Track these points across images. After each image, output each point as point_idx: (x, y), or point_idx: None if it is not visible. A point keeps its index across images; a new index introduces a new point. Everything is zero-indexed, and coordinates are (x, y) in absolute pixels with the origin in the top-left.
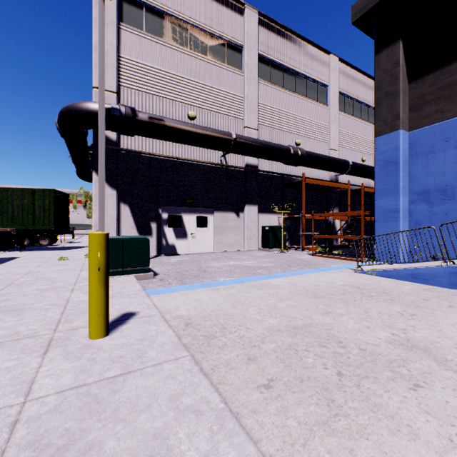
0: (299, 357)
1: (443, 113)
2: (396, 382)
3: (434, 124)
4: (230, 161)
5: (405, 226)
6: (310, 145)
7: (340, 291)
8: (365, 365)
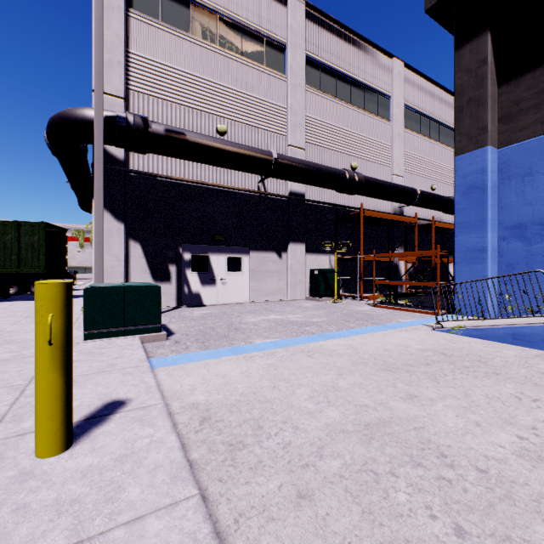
0: (383, 490)
1: None
2: None
3: (532, 139)
4: (271, 188)
5: (494, 270)
6: (369, 169)
7: (422, 360)
8: (498, 509)
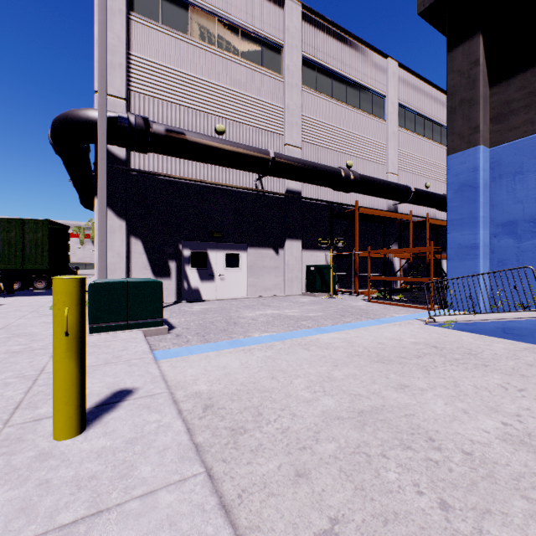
0: (374, 469)
1: (535, 125)
2: None
3: (523, 138)
4: (268, 186)
5: (486, 266)
6: (364, 167)
7: (414, 352)
8: (480, 487)
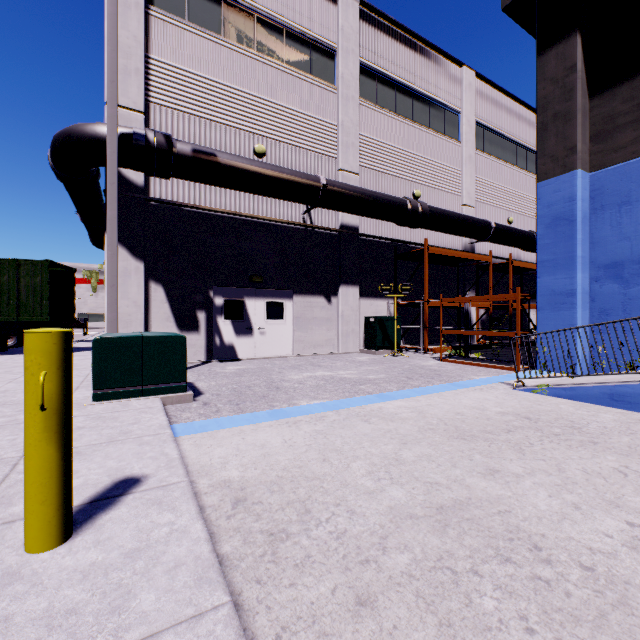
0: (464, 594)
1: None
2: None
3: (630, 160)
4: (318, 220)
5: (585, 317)
6: (434, 198)
7: (502, 426)
8: (611, 620)
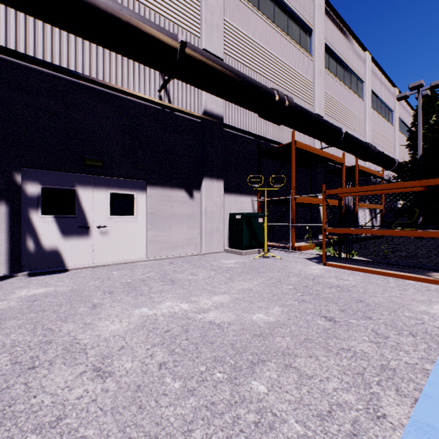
0: None
1: None
2: None
3: None
4: (178, 102)
5: None
6: None
7: None
8: None
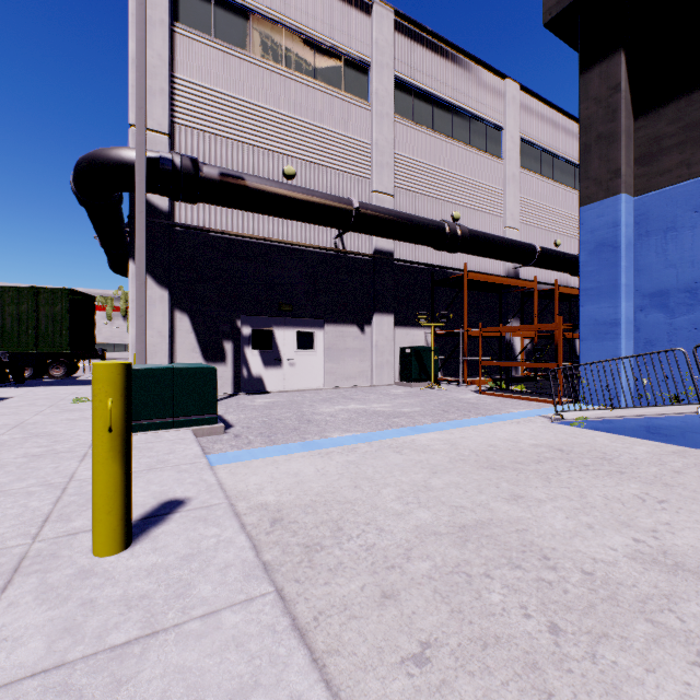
0: (475, 590)
1: (691, 167)
2: (664, 647)
3: (676, 185)
4: (351, 245)
5: (630, 348)
6: (475, 220)
7: (533, 457)
8: (598, 609)
